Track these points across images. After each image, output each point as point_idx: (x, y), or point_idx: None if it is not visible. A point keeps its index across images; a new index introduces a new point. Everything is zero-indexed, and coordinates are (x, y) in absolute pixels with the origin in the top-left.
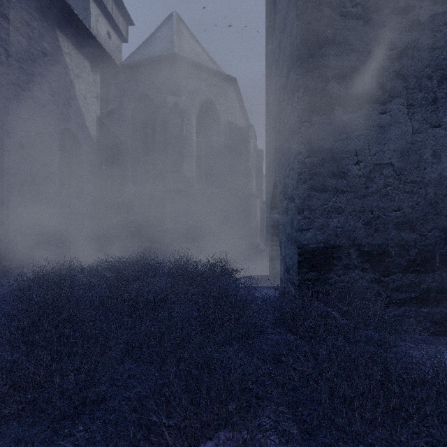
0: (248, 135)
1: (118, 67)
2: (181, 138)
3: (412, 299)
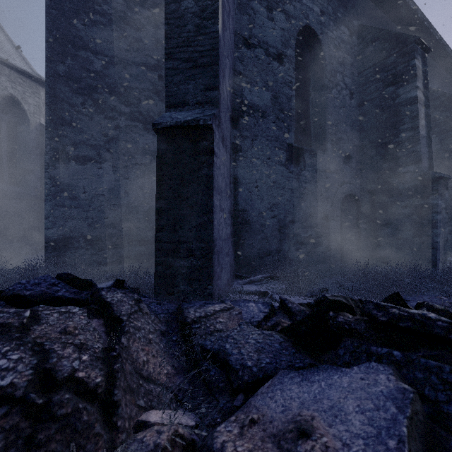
0: None
1: None
2: None
3: (114, 261)
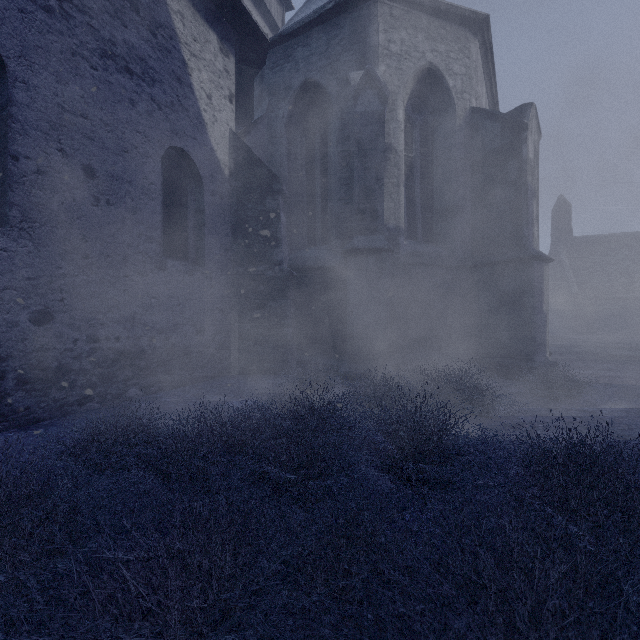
0: (522, 124)
1: (264, 39)
2: (380, 140)
3: None
